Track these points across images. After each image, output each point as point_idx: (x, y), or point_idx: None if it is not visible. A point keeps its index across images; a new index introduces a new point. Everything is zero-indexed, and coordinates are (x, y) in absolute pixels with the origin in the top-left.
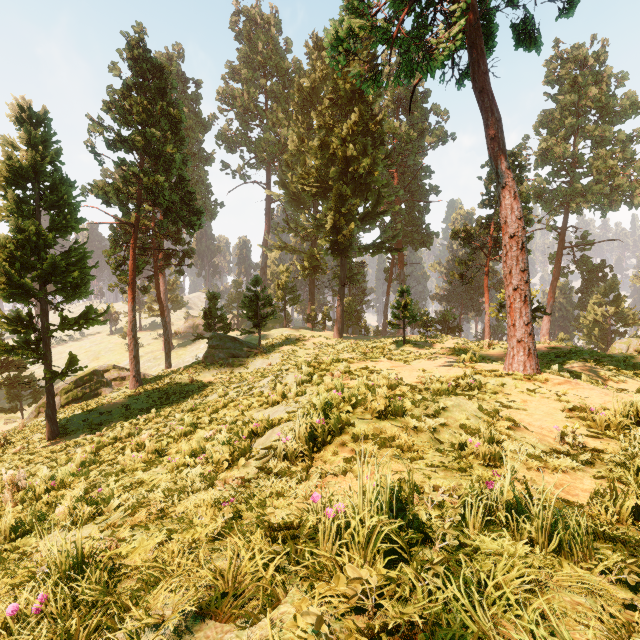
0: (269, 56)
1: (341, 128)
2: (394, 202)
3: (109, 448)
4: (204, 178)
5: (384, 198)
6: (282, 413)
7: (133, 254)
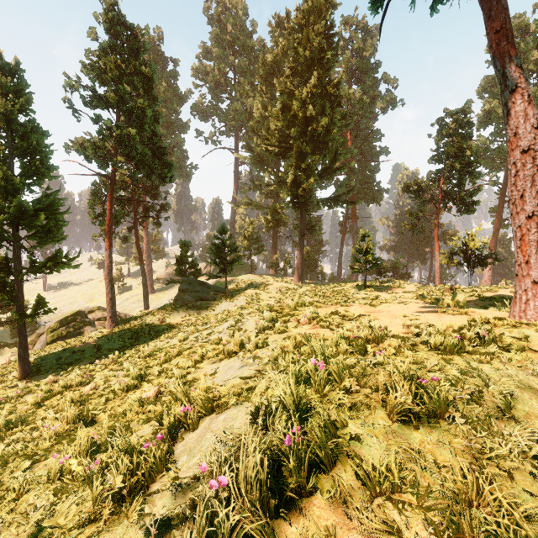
0: (237, 36)
1: (301, 93)
2: (348, 162)
3: (57, 397)
4: (180, 144)
5: (341, 155)
6: (235, 374)
7: (110, 204)
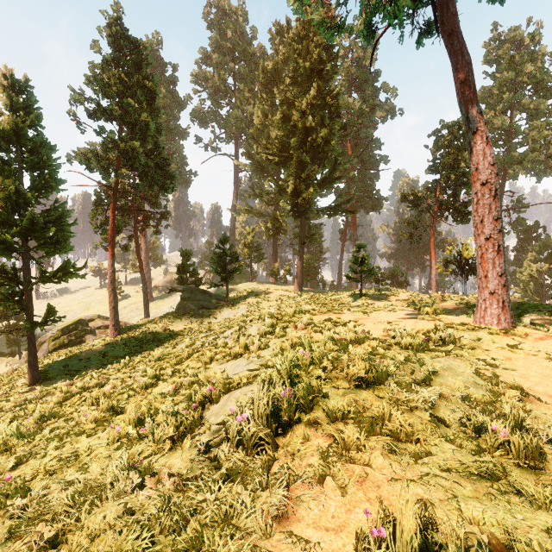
0: (237, 42)
1: (301, 103)
2: (348, 170)
3: (76, 397)
4: (180, 150)
5: (340, 165)
6: (243, 369)
7: (113, 214)
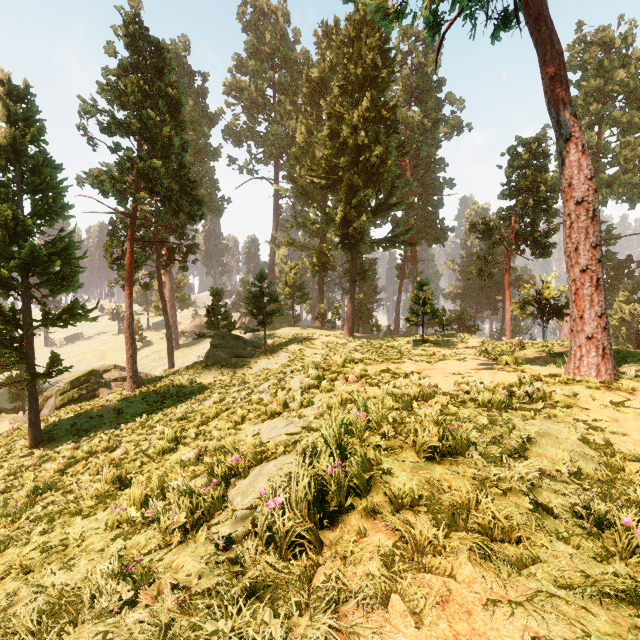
0: (277, 47)
1: (352, 116)
2: (406, 196)
3: (82, 464)
4: (210, 173)
5: (397, 189)
6: (281, 432)
7: (130, 247)
